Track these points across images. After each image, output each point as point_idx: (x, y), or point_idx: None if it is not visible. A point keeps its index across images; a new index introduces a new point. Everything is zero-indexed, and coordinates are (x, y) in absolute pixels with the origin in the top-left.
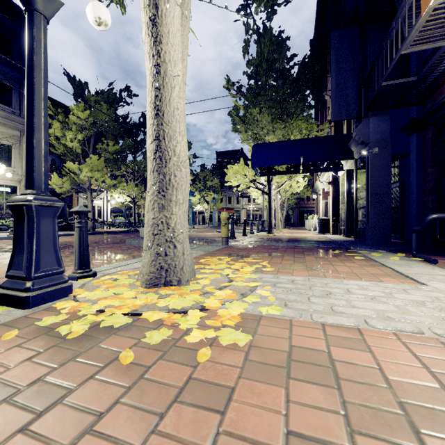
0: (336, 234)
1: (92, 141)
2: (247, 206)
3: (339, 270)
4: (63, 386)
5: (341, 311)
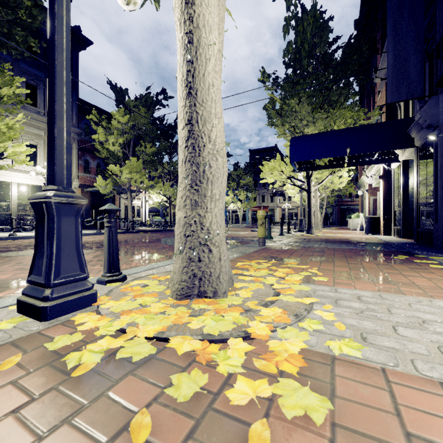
0: (389, 235)
1: (131, 144)
2: (282, 204)
3: (416, 282)
4: None
5: None
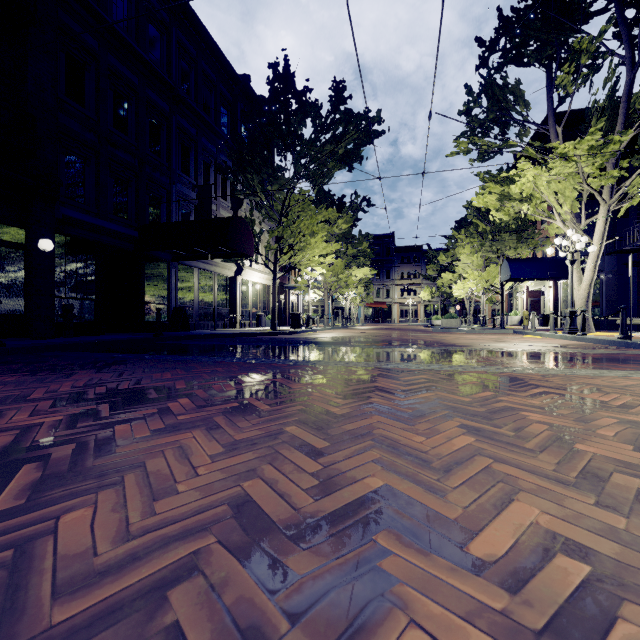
0: (557, 327)
1: None
2: (400, 300)
3: None
4: None
5: None
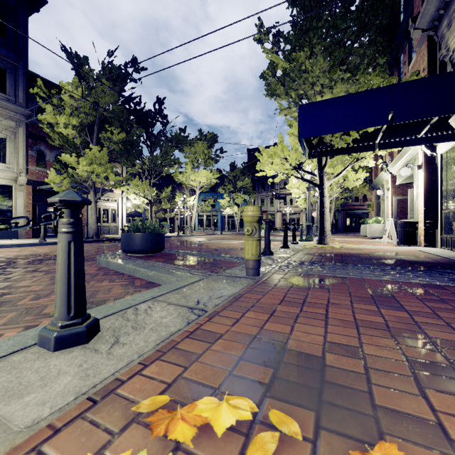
0: (432, 246)
1: (95, 130)
2: (283, 208)
3: None
4: None
5: None
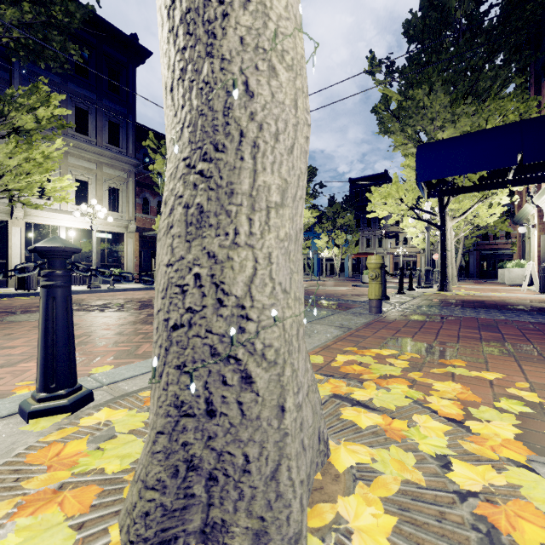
0: None
1: None
2: (394, 249)
3: None
4: None
5: None
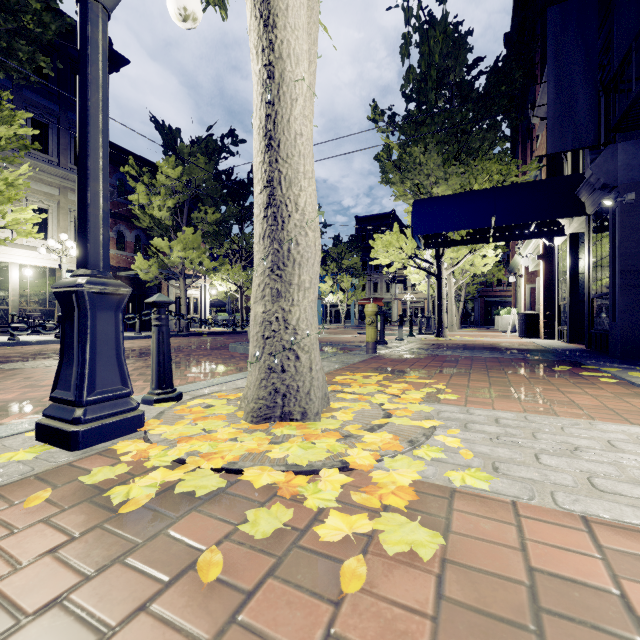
0: (551, 339)
1: (185, 209)
2: (402, 295)
3: (577, 401)
4: (97, 615)
5: (614, 490)
